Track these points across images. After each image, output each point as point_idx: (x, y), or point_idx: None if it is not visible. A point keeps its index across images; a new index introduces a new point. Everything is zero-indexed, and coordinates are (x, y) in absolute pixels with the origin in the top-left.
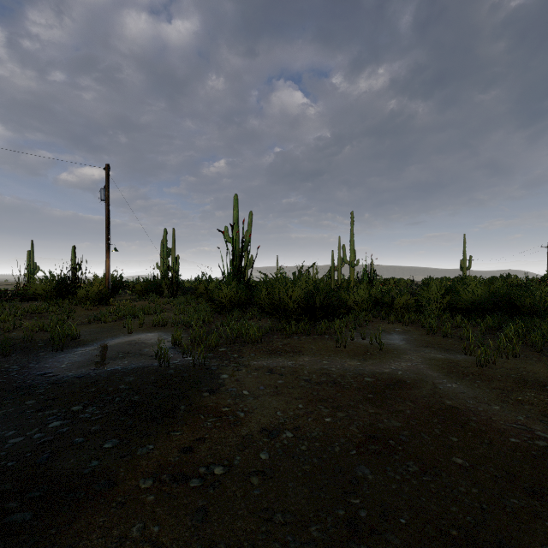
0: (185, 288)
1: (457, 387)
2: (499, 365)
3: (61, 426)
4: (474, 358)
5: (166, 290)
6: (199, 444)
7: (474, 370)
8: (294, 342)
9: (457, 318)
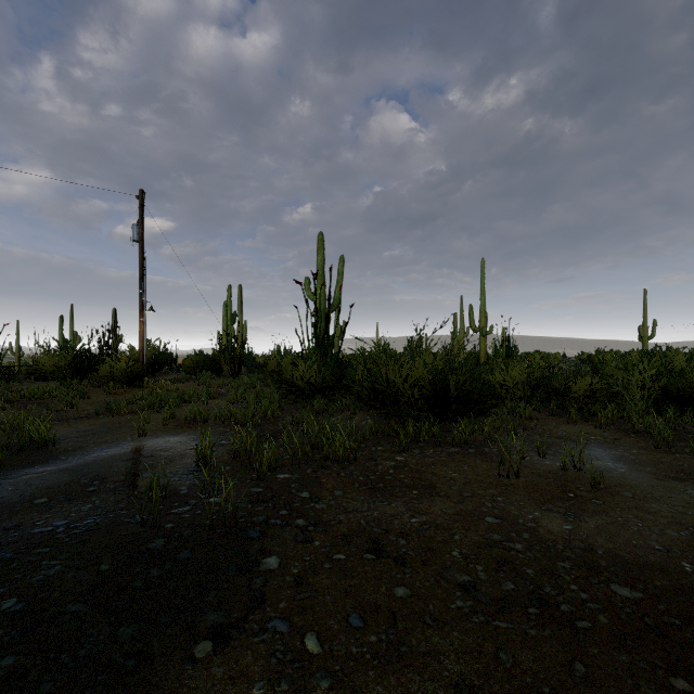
0: (252, 363)
1: None
2: None
3: None
4: None
5: (226, 367)
6: None
7: None
8: (414, 460)
9: (689, 417)
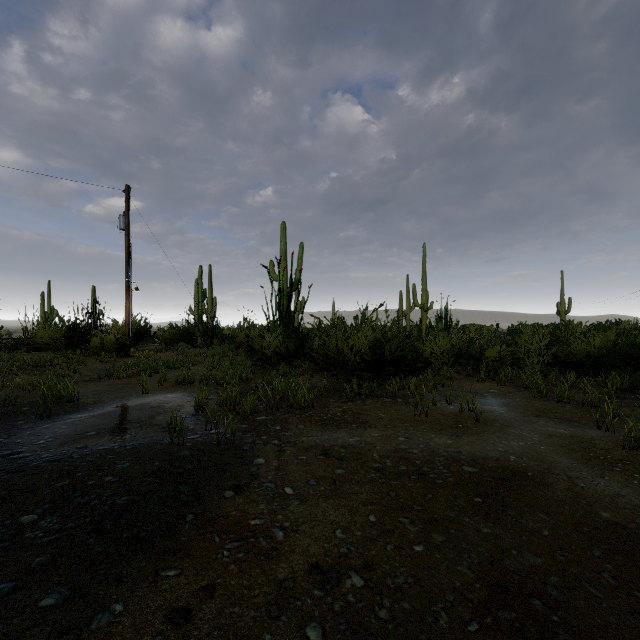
0: (222, 336)
1: (608, 485)
2: None
3: None
4: (613, 434)
5: (200, 339)
6: (202, 602)
7: (621, 455)
8: (356, 407)
9: (569, 376)
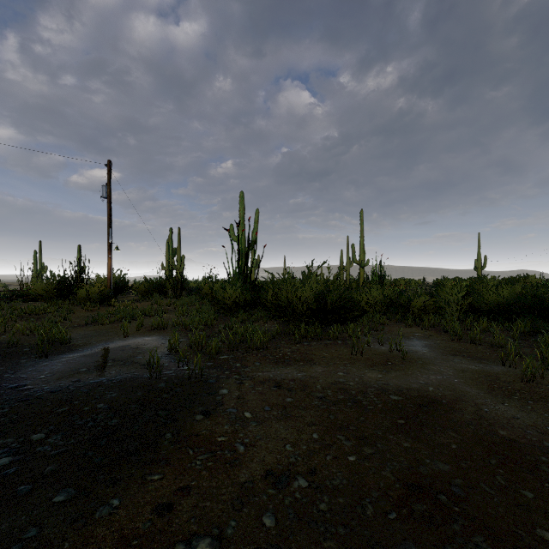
0: (190, 288)
1: (507, 410)
2: (548, 379)
3: (8, 465)
4: (515, 370)
5: (170, 291)
6: (181, 498)
7: (520, 386)
8: (303, 348)
9: (481, 322)
